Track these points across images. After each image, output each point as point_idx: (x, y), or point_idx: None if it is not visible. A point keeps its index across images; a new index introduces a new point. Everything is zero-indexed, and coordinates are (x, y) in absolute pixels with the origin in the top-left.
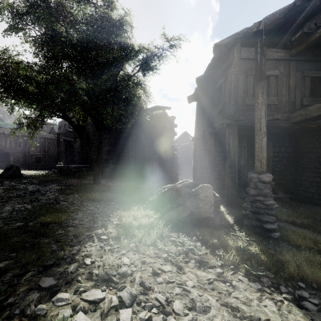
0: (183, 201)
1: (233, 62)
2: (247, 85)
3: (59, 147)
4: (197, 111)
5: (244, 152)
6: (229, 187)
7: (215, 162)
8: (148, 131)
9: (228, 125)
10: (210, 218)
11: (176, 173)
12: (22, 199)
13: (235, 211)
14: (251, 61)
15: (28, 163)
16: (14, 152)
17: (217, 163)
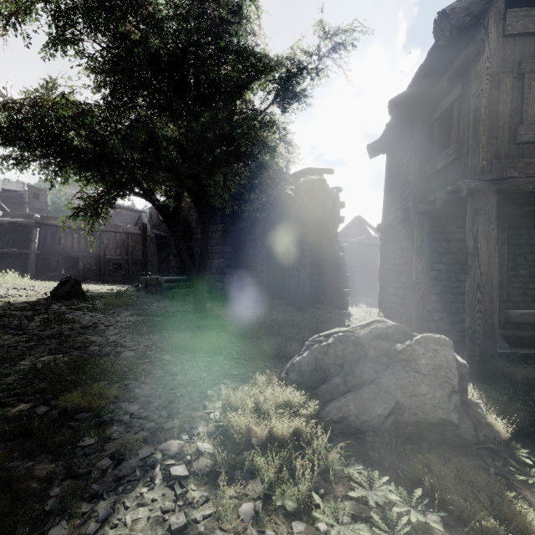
0: (375, 373)
1: (485, 48)
2: (522, 96)
3: (146, 247)
4: (389, 171)
5: (500, 253)
6: (478, 334)
7: (432, 274)
8: (290, 215)
9: (473, 192)
10: (449, 425)
11: (344, 293)
12: (61, 343)
13: (511, 405)
14: (533, 39)
15: (103, 273)
16: (84, 256)
17: (438, 276)
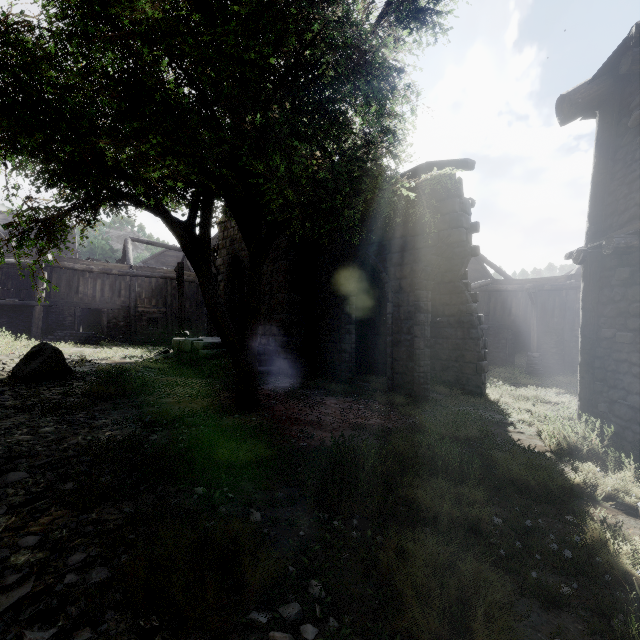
0: None
1: None
2: None
3: (182, 295)
4: (607, 145)
5: None
6: None
7: None
8: (396, 243)
9: None
10: None
11: (480, 368)
12: None
13: None
14: None
15: (134, 331)
16: (109, 308)
17: None
